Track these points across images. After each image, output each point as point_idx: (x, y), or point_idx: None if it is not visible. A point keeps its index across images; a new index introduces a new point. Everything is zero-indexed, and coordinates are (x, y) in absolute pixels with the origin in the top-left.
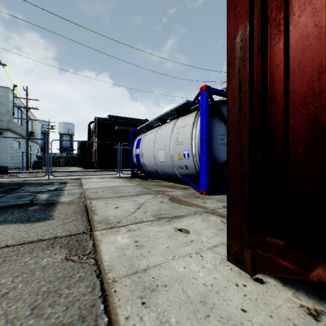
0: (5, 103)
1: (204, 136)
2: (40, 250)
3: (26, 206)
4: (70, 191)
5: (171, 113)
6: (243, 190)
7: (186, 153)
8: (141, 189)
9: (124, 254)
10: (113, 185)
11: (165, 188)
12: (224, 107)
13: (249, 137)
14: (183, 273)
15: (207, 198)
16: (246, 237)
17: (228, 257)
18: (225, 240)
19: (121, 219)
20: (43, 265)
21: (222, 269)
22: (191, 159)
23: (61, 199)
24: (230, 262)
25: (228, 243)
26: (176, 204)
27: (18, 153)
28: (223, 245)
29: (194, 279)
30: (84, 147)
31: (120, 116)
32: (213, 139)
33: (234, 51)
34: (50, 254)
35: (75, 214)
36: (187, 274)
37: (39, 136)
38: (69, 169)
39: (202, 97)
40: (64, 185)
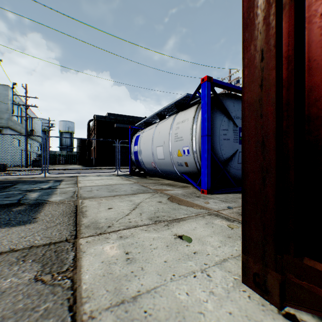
0: (5, 100)
1: (205, 131)
2: (7, 265)
3: (11, 206)
4: (63, 189)
5: (170, 108)
6: (266, 191)
7: (186, 149)
8: (139, 188)
9: (110, 272)
10: (110, 183)
11: (163, 187)
12: (226, 100)
13: (275, 120)
14: (185, 304)
15: (209, 198)
16: (271, 256)
17: (244, 278)
18: (236, 251)
19: (113, 222)
20: (2, 288)
21: (237, 297)
22: (191, 156)
23: (51, 199)
24: (247, 286)
25: (244, 260)
26: (175, 204)
27: (17, 151)
28: (235, 259)
29: (202, 314)
30: (84, 145)
31: (119, 114)
32: (215, 134)
33: (253, 8)
34: (17, 271)
35: (62, 216)
36: (191, 305)
37: (39, 134)
38: (68, 167)
39: (204, 89)
40: (59, 183)
